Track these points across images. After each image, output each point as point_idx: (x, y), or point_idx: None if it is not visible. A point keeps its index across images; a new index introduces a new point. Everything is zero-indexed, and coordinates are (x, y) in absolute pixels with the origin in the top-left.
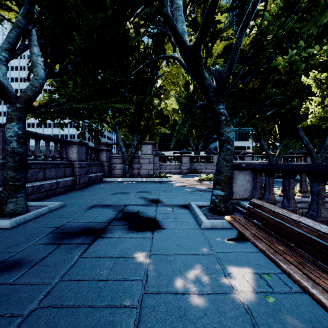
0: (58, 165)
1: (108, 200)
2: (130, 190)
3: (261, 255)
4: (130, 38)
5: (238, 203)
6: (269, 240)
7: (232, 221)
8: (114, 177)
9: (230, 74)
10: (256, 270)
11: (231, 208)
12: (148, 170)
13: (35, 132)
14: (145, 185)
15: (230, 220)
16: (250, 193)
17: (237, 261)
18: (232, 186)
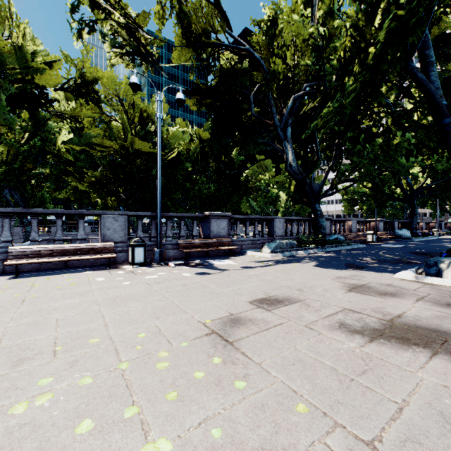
0: None
1: None
2: None
3: None
4: None
5: None
6: None
7: None
8: None
9: None
10: None
11: None
12: None
13: None
14: None
15: None
16: None
17: None
18: None
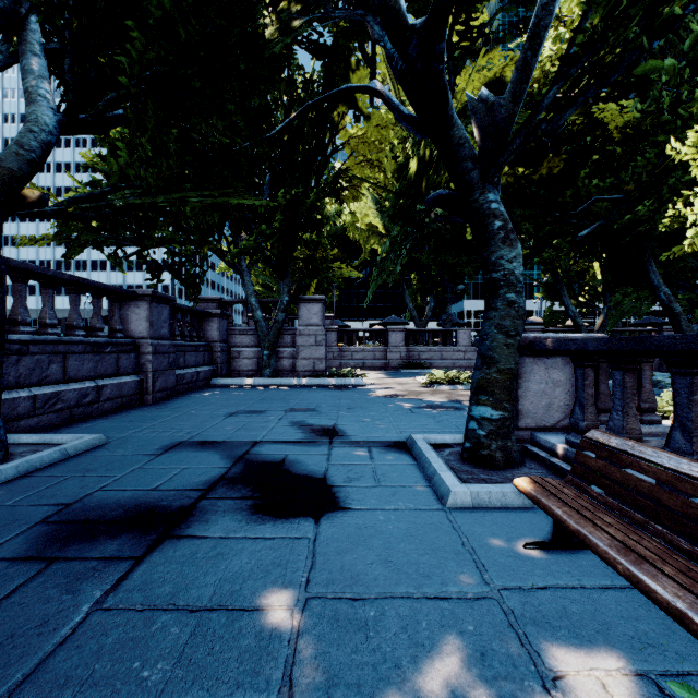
0: (100, 348)
1: (215, 430)
2: (270, 405)
3: (634, 601)
4: (269, 43)
5: (531, 438)
6: (680, 565)
7: (541, 495)
8: (236, 376)
9: (518, 108)
10: (639, 662)
11: (517, 451)
12: (313, 360)
13: (39, 268)
14: (305, 395)
15: (533, 492)
16: (563, 413)
17: (569, 625)
18: (518, 396)
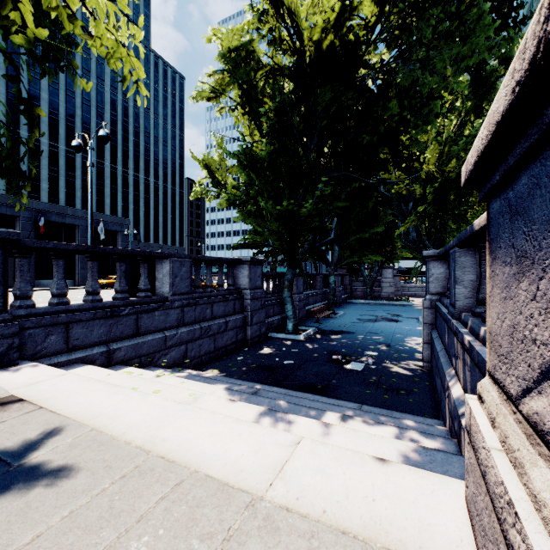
0: None
1: (367, 313)
2: (377, 309)
3: None
4: (381, 217)
5: None
6: None
7: None
8: (354, 299)
9: None
10: None
11: None
12: (388, 293)
13: (325, 274)
14: (387, 307)
15: None
16: None
17: None
18: None
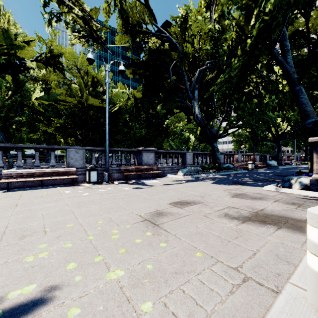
0: None
1: None
2: None
3: None
4: None
5: None
6: None
7: None
8: None
9: None
10: None
11: None
12: None
13: None
14: None
15: None
16: None
17: None
18: None
